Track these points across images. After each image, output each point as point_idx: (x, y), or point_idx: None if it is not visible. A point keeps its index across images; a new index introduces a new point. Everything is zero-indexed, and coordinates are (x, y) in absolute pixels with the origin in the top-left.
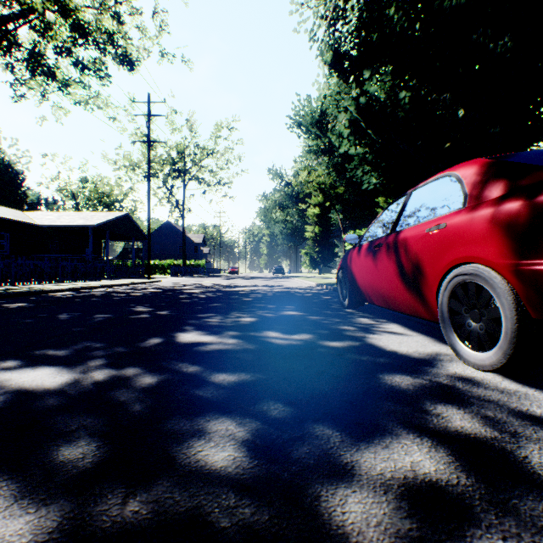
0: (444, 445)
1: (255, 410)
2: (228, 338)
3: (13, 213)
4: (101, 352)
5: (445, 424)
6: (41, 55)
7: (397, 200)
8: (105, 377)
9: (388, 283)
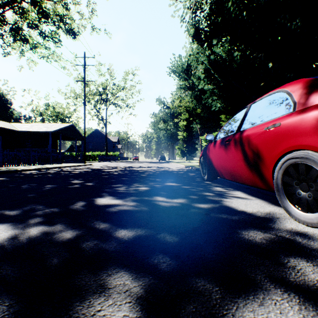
0: (310, 302)
1: (148, 263)
2: (130, 202)
3: (4, 124)
4: (41, 212)
5: (302, 278)
6: (19, 28)
7: (240, 111)
8: (38, 233)
9: (235, 165)
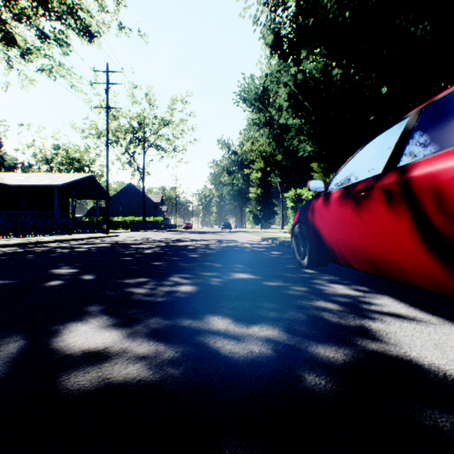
0: None
1: None
2: (142, 339)
3: None
4: None
5: None
6: None
7: (388, 129)
8: None
9: (386, 242)
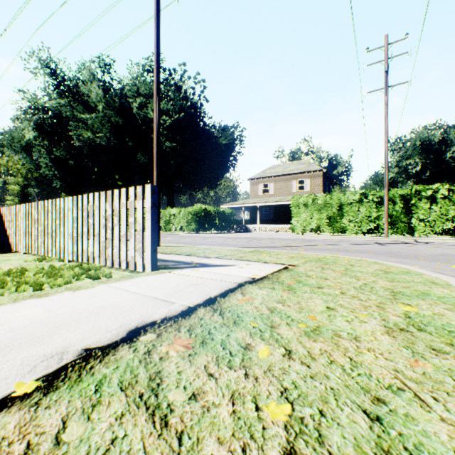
0: None
1: None
2: None
3: None
4: None
5: None
6: None
7: None
8: None
9: None
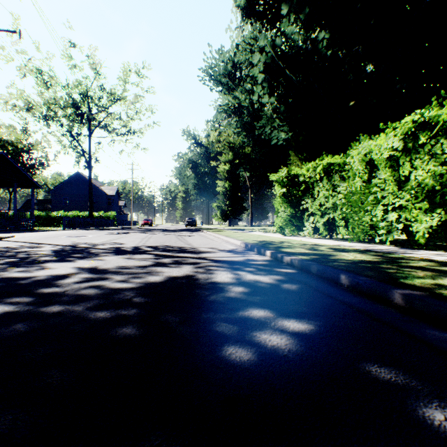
0: None
1: None
2: None
3: None
4: None
5: None
6: None
7: None
8: None
9: None
